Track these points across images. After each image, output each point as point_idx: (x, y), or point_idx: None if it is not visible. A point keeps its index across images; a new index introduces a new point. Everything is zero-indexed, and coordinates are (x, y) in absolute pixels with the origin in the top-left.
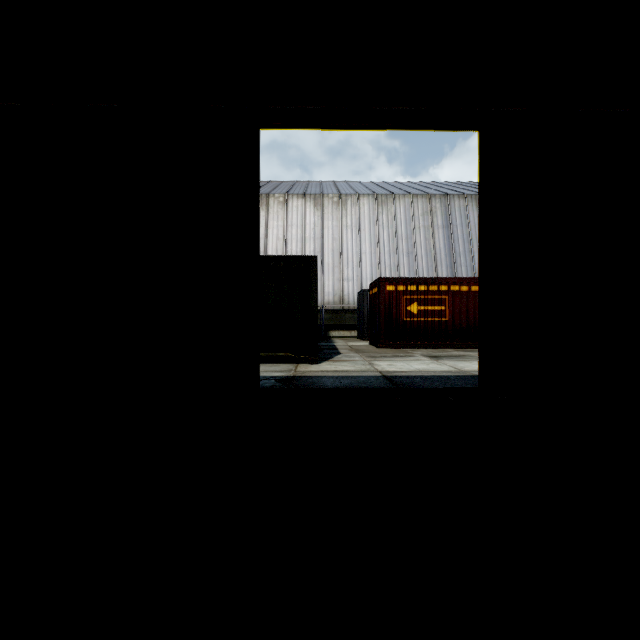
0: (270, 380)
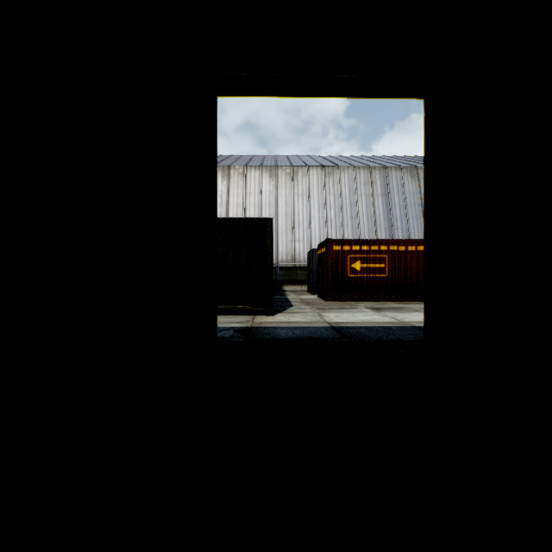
0: (229, 331)
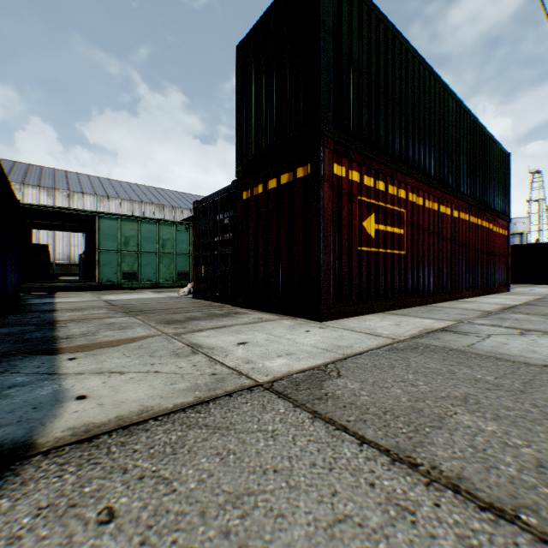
0: None
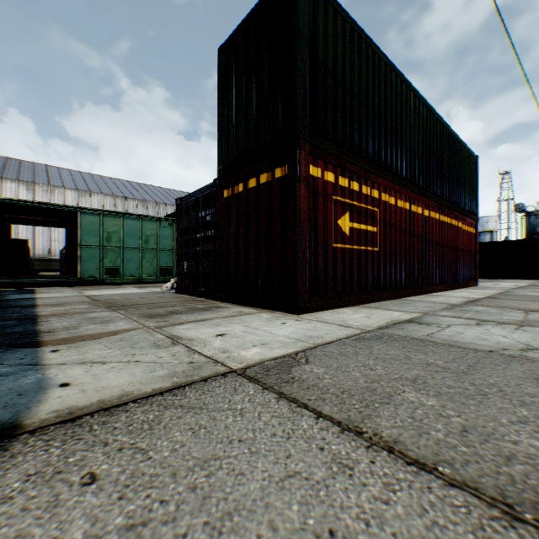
0: None
